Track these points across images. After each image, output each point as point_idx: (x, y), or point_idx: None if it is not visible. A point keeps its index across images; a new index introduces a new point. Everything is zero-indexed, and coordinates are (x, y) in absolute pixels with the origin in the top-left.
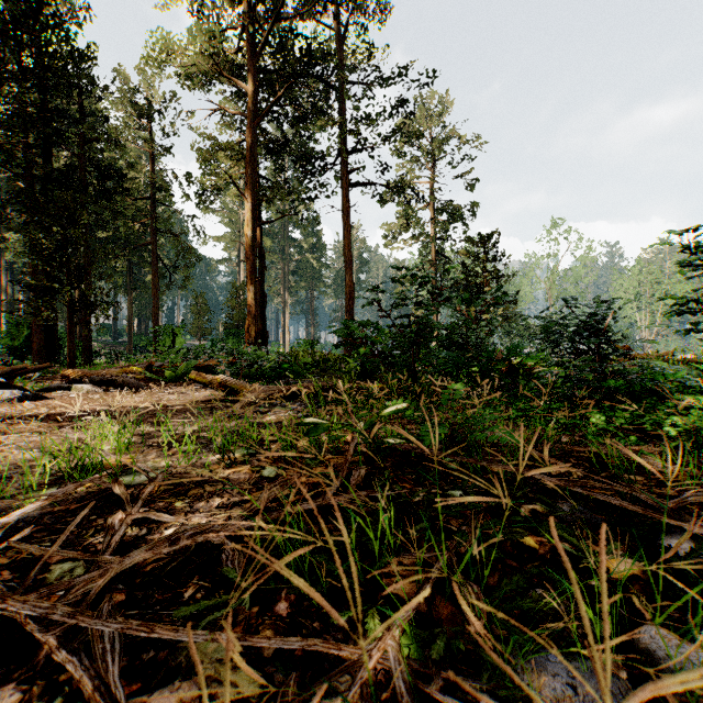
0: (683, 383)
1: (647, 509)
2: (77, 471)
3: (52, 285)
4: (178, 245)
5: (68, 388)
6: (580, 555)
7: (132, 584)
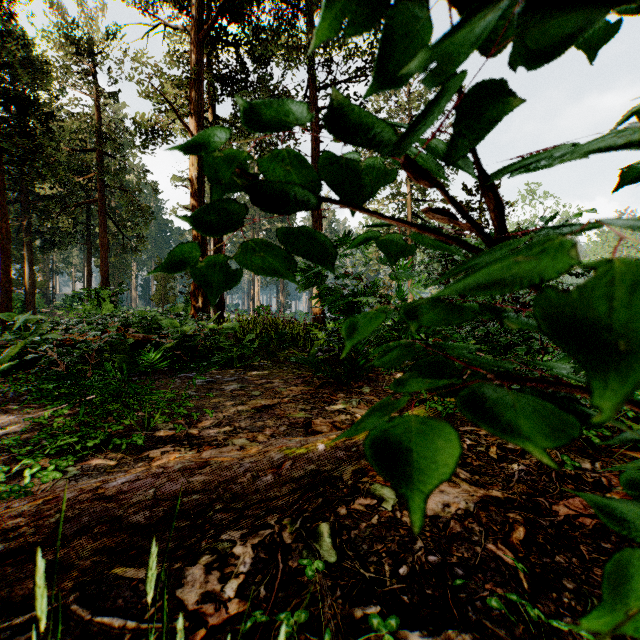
0: None
1: None
2: None
3: None
4: (128, 201)
5: None
6: None
7: None
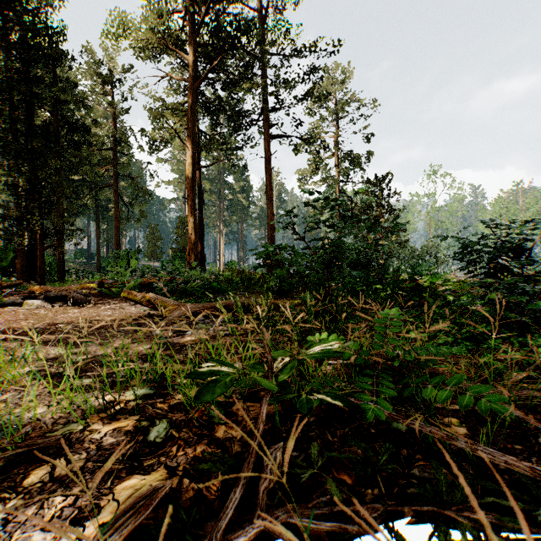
0: None
1: None
2: None
3: (24, 216)
4: (135, 186)
5: (22, 303)
6: None
7: None
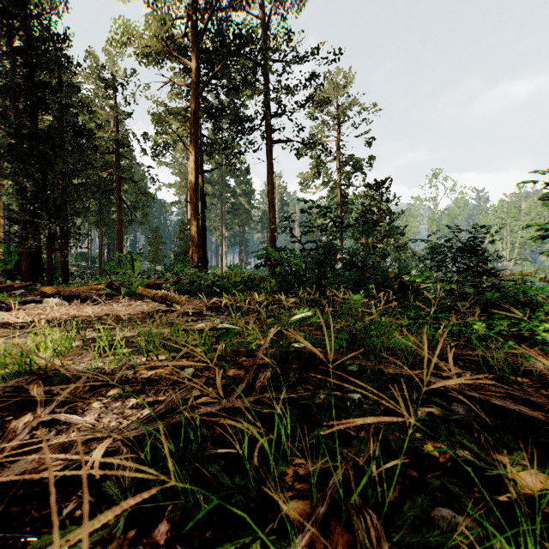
0: (548, 296)
1: (539, 411)
2: (15, 372)
3: (34, 219)
4: (137, 190)
5: (41, 301)
6: (483, 465)
7: (14, 497)
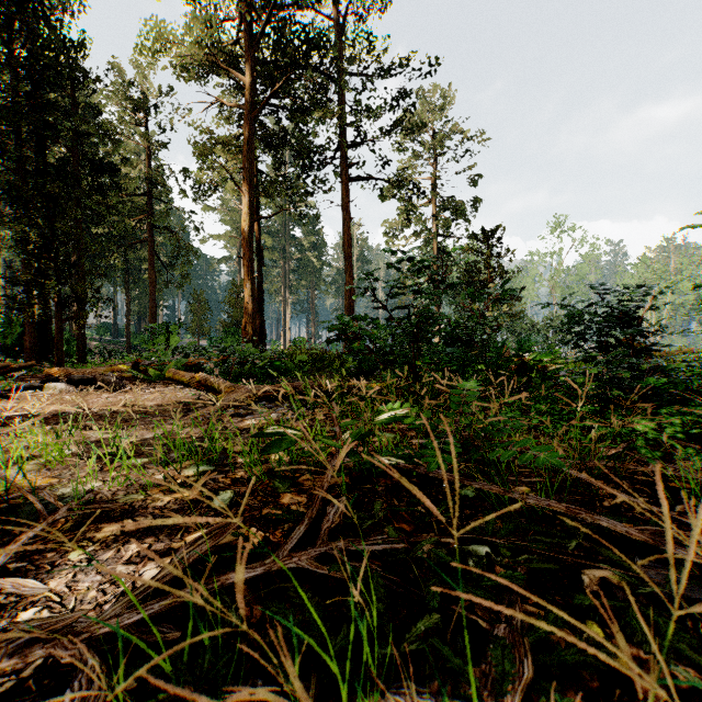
0: None
1: None
2: None
3: (38, 280)
4: (175, 242)
5: (41, 387)
6: None
7: None
